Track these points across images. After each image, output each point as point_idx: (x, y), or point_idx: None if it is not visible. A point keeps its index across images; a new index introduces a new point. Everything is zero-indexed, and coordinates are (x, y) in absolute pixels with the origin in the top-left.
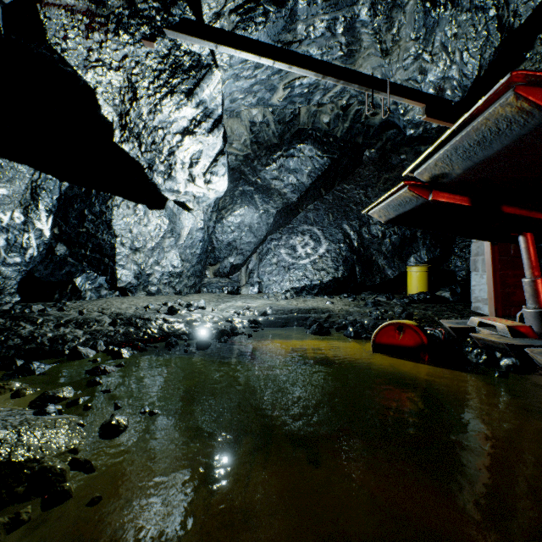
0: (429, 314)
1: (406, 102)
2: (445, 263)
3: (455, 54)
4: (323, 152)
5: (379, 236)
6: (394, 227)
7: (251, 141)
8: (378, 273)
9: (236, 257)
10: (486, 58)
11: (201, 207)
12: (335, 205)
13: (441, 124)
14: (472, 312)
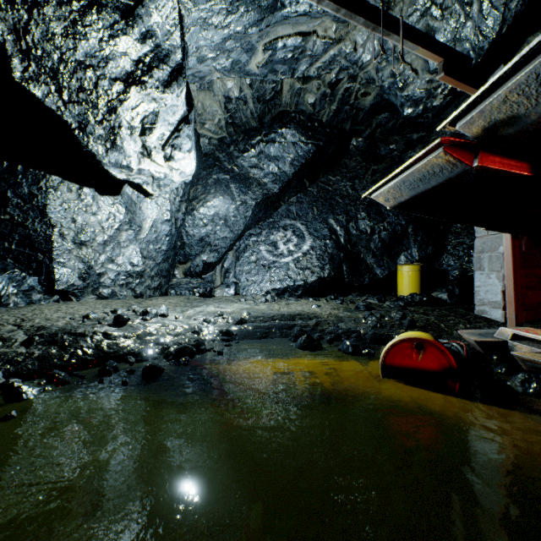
0: (433, 320)
1: (421, 54)
2: (436, 262)
3: (472, 6)
4: (308, 138)
5: (368, 232)
6: (383, 222)
7: (227, 121)
8: (366, 273)
9: (210, 254)
10: (512, 9)
11: (163, 193)
12: (320, 198)
13: (459, 87)
14: (477, 316)
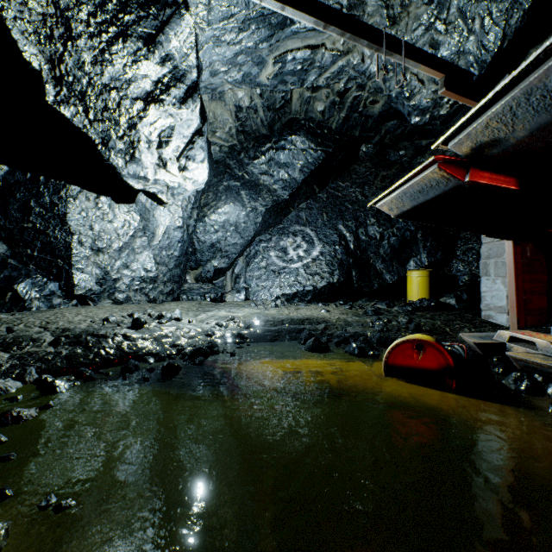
0: (439, 324)
1: (423, 71)
2: (446, 267)
3: (474, 21)
4: (317, 145)
5: (377, 238)
6: (393, 228)
7: (237, 129)
8: (375, 278)
9: (221, 260)
10: (512, 25)
11: (177, 201)
12: (330, 204)
13: (461, 100)
14: (483, 321)
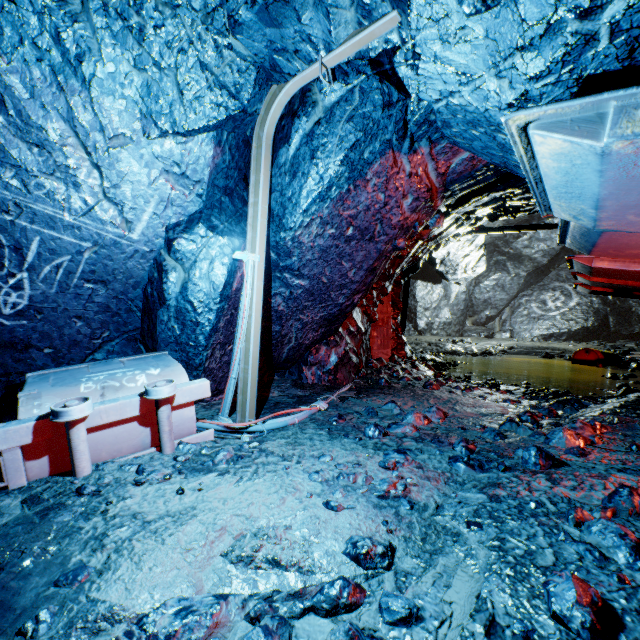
0: None
1: None
2: None
3: None
4: None
5: None
6: None
7: (503, 224)
8: (637, 324)
9: (490, 310)
10: None
11: (466, 282)
12: None
13: None
14: None
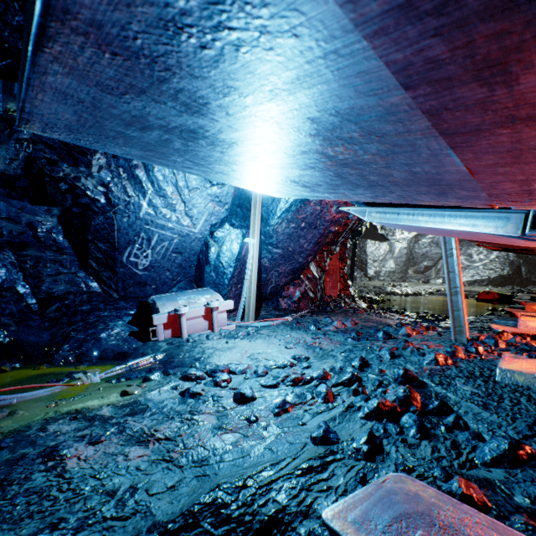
0: None
1: None
2: None
3: None
4: None
5: None
6: None
7: None
8: None
9: (428, 261)
10: None
11: (405, 241)
12: None
13: None
14: None
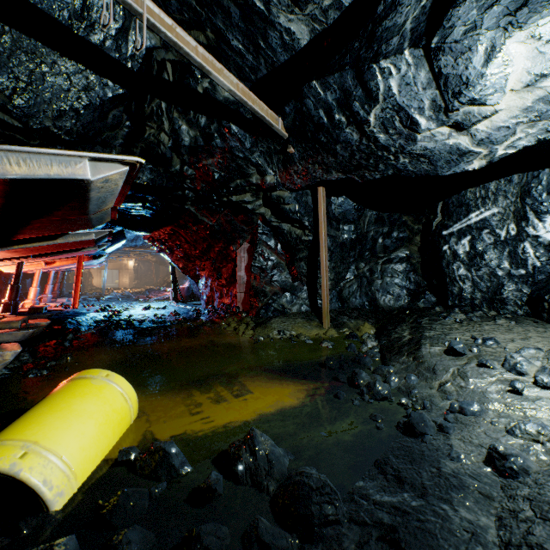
0: None
1: None
2: None
3: None
4: None
5: None
6: None
7: None
8: None
9: None
10: None
11: None
12: None
13: None
14: None
